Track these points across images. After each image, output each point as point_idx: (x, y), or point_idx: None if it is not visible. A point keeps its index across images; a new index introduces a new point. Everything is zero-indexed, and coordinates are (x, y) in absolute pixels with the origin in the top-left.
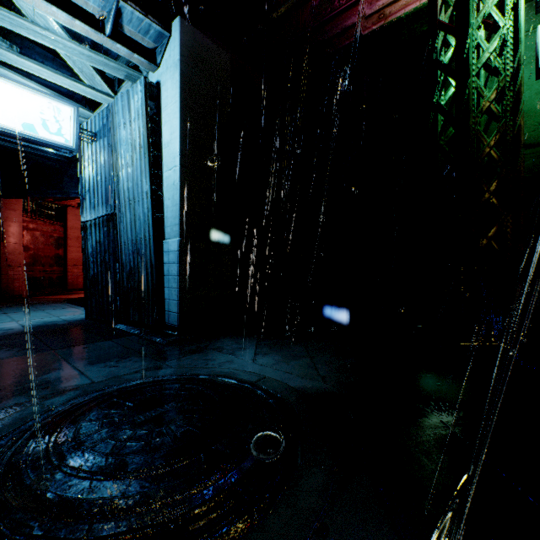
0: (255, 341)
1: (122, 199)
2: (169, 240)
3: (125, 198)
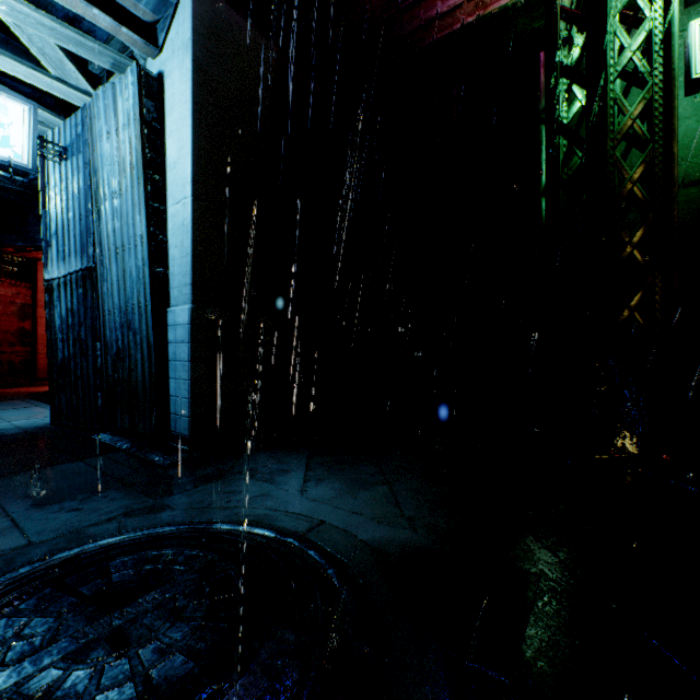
0: (305, 457)
1: (106, 246)
2: (176, 308)
3: (109, 245)
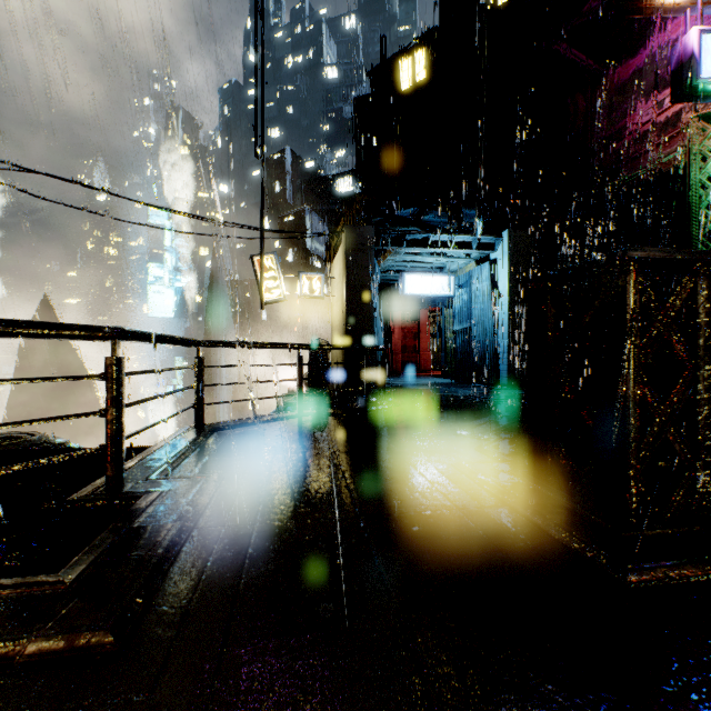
0: None
1: (477, 320)
2: (502, 341)
3: (478, 319)
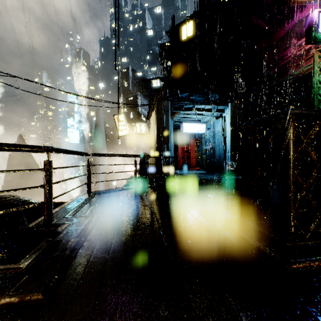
0: None
1: (216, 144)
2: (227, 154)
3: (217, 144)
